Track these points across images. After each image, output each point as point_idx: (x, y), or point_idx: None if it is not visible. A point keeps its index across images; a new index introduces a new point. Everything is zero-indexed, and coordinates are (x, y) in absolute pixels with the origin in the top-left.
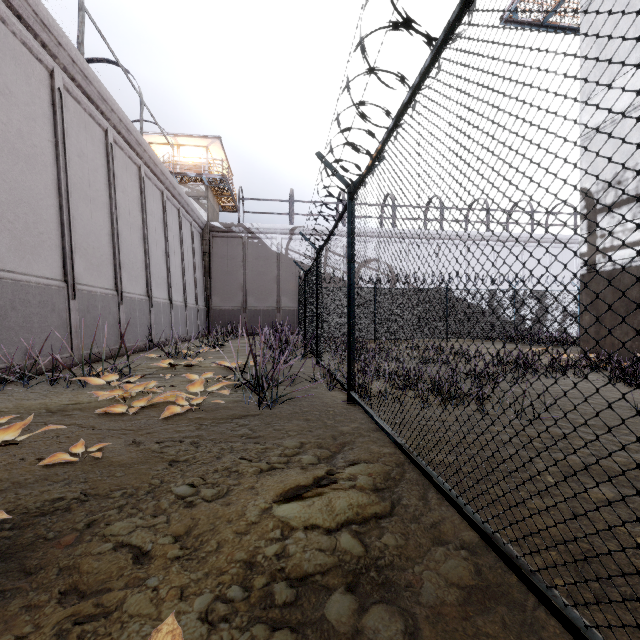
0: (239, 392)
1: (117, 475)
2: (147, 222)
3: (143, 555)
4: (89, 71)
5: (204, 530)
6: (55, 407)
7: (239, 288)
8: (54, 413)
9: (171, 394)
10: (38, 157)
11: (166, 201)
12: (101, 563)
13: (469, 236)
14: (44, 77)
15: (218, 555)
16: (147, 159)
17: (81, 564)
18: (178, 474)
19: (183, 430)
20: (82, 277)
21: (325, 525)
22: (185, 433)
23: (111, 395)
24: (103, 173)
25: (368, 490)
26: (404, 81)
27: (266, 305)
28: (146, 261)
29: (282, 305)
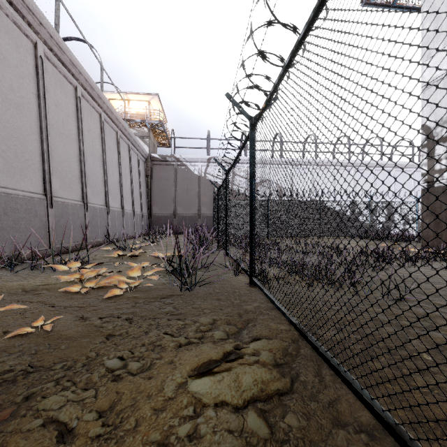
0: (168, 276)
1: (62, 348)
2: (106, 153)
3: (68, 432)
4: (63, 44)
5: (126, 405)
6: (29, 287)
7: (171, 201)
8: (27, 292)
9: (115, 278)
10: (25, 105)
11: (120, 139)
12: (27, 442)
13: (367, 141)
14: (30, 47)
15: (135, 435)
16: (106, 108)
17: (9, 443)
18: (112, 347)
19: (122, 307)
20: (58, 192)
21: (233, 402)
22: (123, 310)
23: (70, 279)
24: (73, 118)
25: (270, 366)
26: (296, 31)
27: (190, 212)
28: (105, 181)
29: (202, 212)
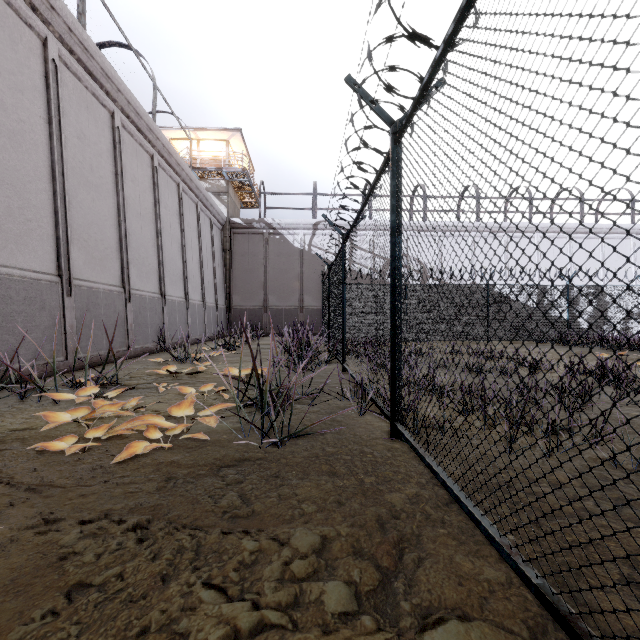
0: (242, 414)
1: None
2: (160, 215)
3: None
4: (90, 43)
5: None
6: None
7: (260, 286)
8: None
9: (138, 424)
10: (26, 134)
11: (183, 194)
12: None
13: None
14: (35, 45)
15: None
16: (160, 148)
17: None
18: (64, 638)
19: (138, 491)
20: (81, 271)
21: None
22: (137, 499)
23: (59, 423)
24: (109, 159)
25: None
26: None
27: (288, 304)
28: (159, 256)
29: (305, 304)
